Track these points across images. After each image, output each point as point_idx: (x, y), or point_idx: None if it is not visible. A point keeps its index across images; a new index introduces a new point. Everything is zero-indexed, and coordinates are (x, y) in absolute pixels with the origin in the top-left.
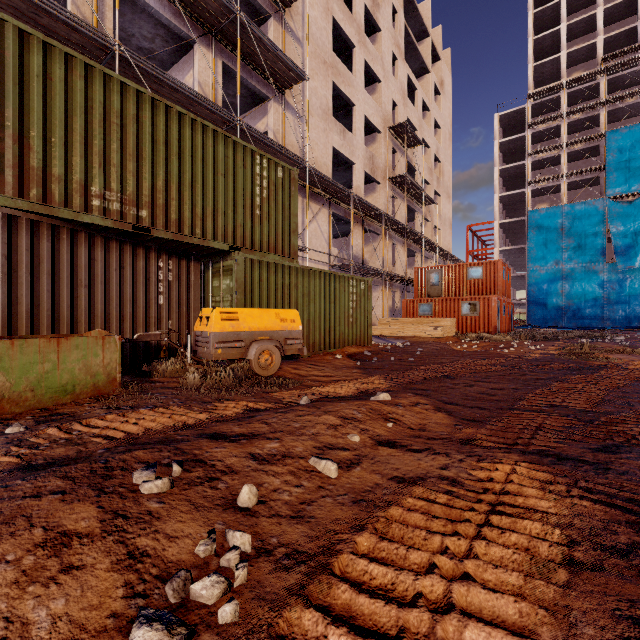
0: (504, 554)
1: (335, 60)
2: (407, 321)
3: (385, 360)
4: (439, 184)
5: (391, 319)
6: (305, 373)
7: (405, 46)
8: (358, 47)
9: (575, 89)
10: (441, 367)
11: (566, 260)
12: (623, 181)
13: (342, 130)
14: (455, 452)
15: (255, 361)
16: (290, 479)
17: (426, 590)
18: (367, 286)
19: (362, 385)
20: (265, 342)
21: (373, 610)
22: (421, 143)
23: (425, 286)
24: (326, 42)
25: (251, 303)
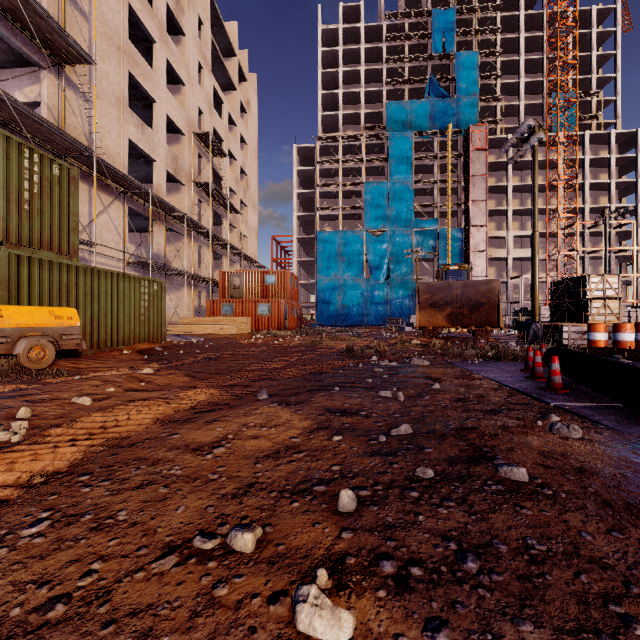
0: (164, 409)
1: (132, 49)
2: (208, 320)
3: (174, 353)
4: (246, 195)
5: (193, 318)
6: (85, 366)
7: (212, 57)
8: (160, 44)
9: (347, 144)
10: (215, 354)
11: (342, 273)
12: (374, 220)
13: (140, 124)
14: (176, 389)
15: (24, 356)
16: (56, 407)
17: (120, 419)
18: (161, 287)
19: (138, 369)
20: (37, 338)
21: (92, 425)
22: (226, 156)
23: (229, 288)
24: (121, 27)
25: (17, 300)
